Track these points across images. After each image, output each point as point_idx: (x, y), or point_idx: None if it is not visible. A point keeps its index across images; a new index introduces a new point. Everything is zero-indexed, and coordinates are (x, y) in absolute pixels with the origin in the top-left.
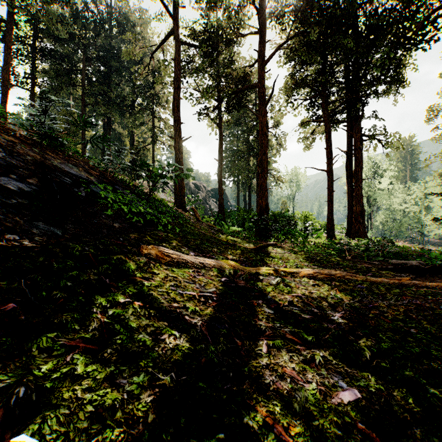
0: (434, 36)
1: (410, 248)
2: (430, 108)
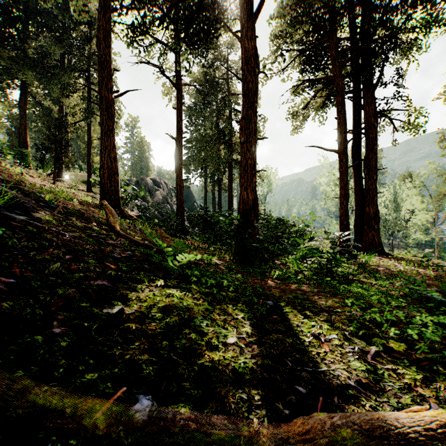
0: None
1: None
2: None
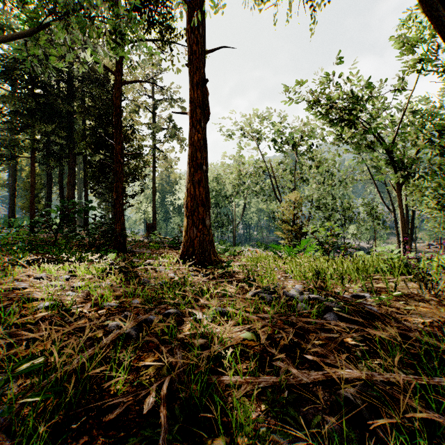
0: None
1: None
2: None
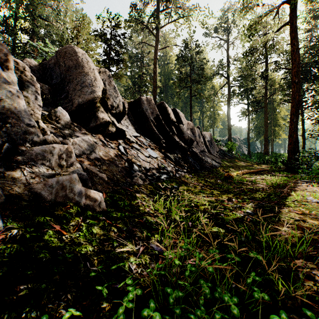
0: None
1: None
2: None
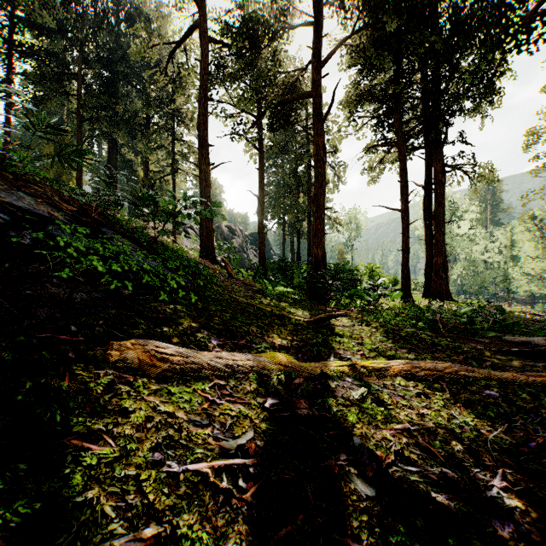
0: (543, 34)
1: (513, 313)
2: (528, 133)
